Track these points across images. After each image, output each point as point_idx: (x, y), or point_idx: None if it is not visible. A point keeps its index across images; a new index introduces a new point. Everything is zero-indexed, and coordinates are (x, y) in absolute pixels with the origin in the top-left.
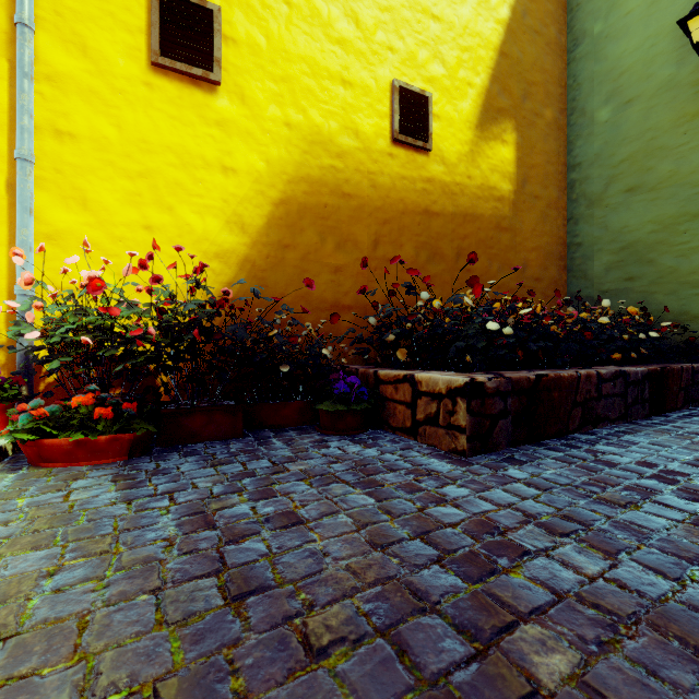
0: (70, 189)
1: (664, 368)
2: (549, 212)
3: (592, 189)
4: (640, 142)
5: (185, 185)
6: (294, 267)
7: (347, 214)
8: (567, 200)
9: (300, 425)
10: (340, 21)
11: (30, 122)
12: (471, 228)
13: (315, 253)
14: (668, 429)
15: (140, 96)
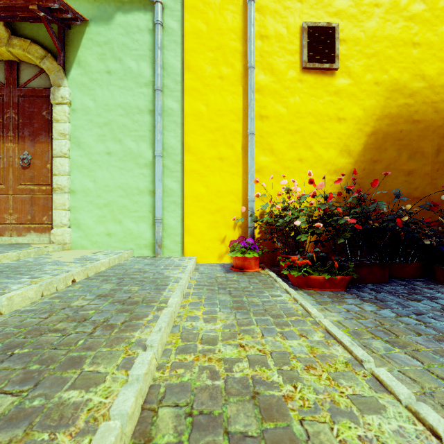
0: (266, 145)
1: None
2: None
3: None
4: None
5: (318, 133)
6: (380, 174)
7: (416, 134)
8: None
9: (414, 278)
10: (411, 3)
11: (253, 115)
12: None
13: (393, 164)
14: None
15: (296, 88)
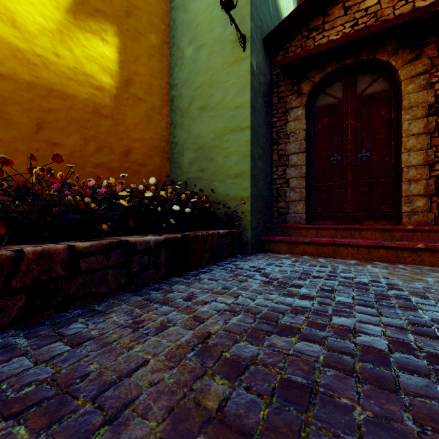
0: None
1: (187, 235)
2: (154, 114)
3: (183, 104)
4: (207, 75)
5: None
6: None
7: None
8: (170, 110)
9: None
10: None
11: None
12: (59, 104)
13: None
14: (149, 298)
15: None
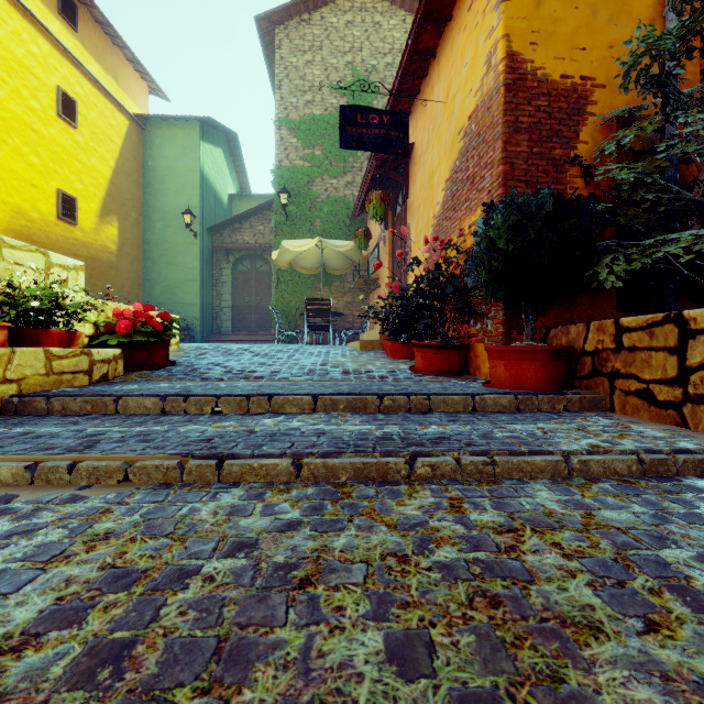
0: None
1: None
2: (135, 262)
3: (154, 257)
4: (173, 245)
5: None
6: None
7: None
8: (143, 257)
9: None
10: (31, 154)
11: None
12: (97, 265)
13: None
14: None
15: None
